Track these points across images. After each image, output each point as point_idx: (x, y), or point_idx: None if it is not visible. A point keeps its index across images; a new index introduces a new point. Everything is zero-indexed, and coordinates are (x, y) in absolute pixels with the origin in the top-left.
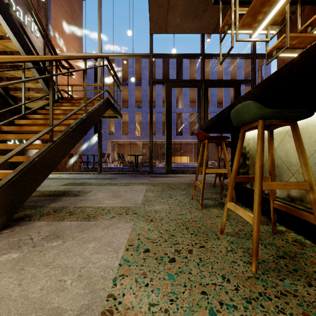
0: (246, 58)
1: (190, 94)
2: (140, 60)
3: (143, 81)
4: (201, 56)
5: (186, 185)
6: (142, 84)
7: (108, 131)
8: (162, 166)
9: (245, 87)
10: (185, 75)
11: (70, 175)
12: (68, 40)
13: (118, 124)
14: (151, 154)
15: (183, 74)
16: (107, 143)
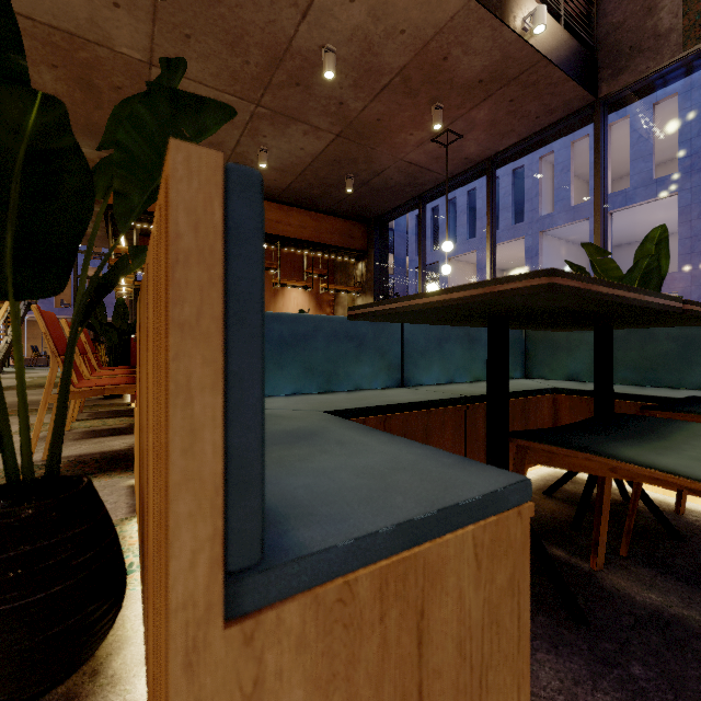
0: None
1: None
2: None
3: None
4: None
5: None
6: None
7: None
8: None
9: None
10: None
11: None
12: None
13: None
14: None
15: None
16: None
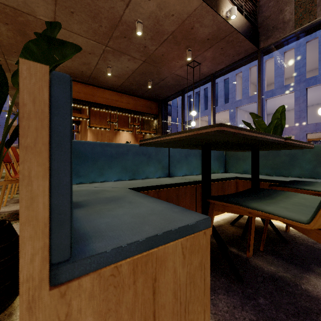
0: None
1: None
2: None
3: None
4: None
5: None
6: None
7: None
8: None
9: None
10: None
11: None
12: None
13: None
14: None
15: None
16: None
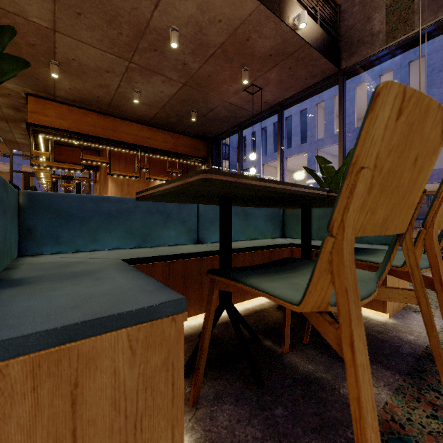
0: None
1: None
2: None
3: None
4: None
5: None
6: None
7: None
8: None
9: None
10: None
11: None
12: None
13: None
14: None
15: None
16: None
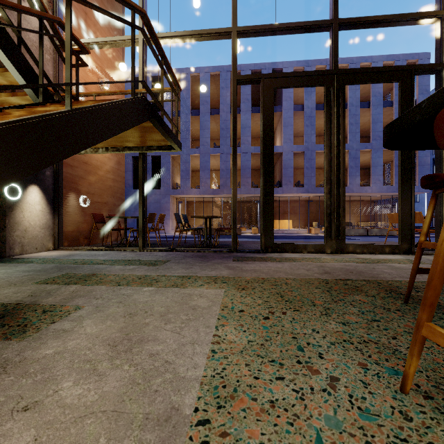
0: (425, 21)
1: (293, 124)
2: (218, 77)
3: (223, 107)
4: (332, 23)
5: (322, 291)
6: (220, 111)
7: (172, 183)
8: (251, 234)
9: (385, 108)
10: (286, 94)
11: (89, 253)
12: (97, 28)
13: (185, 172)
14: (235, 215)
15: (284, 93)
16: (169, 200)
